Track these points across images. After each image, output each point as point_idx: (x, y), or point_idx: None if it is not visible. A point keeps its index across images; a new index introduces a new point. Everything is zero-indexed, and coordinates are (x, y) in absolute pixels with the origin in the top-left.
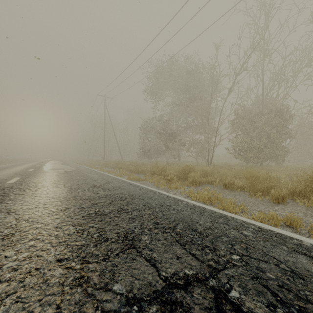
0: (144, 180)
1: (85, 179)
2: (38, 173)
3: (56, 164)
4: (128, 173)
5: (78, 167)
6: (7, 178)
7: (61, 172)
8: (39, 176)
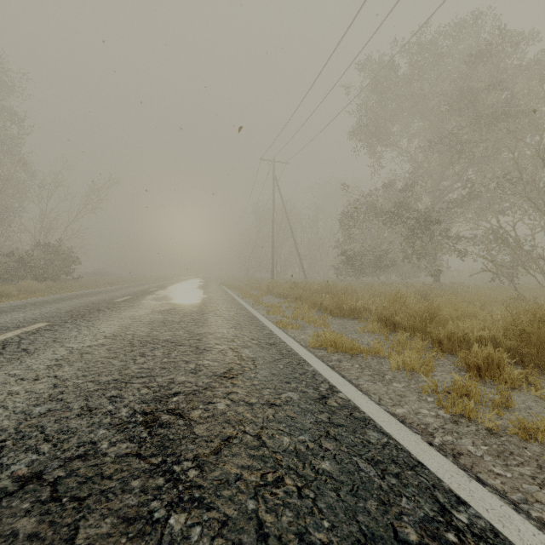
0: (366, 351)
1: (181, 341)
2: (114, 309)
3: (188, 285)
4: (316, 315)
5: (214, 294)
6: (22, 323)
7: (163, 308)
8: (91, 322)
